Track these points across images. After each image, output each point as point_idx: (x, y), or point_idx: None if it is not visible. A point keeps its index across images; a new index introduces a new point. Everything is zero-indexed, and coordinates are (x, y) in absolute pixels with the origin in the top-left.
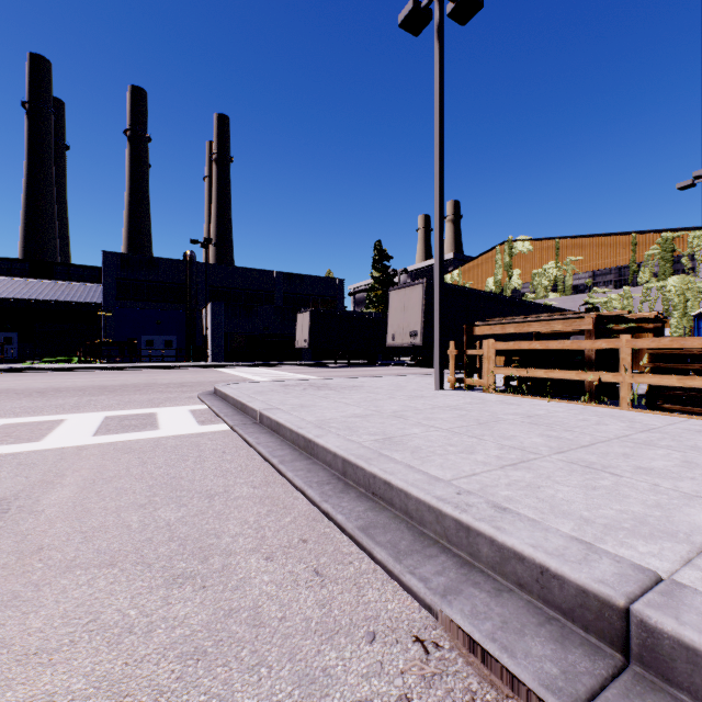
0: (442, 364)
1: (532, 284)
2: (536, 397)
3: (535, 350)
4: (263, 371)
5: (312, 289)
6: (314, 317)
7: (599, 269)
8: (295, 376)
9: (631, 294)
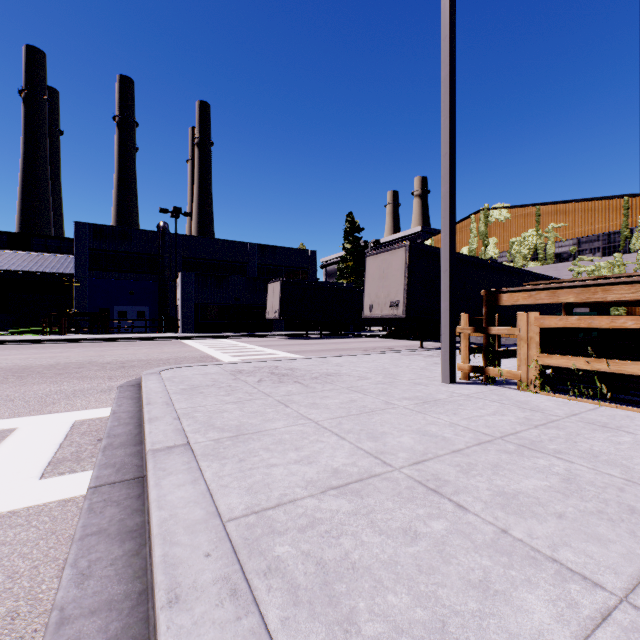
0: (453, 347)
1: (510, 253)
2: (627, 407)
3: (593, 327)
4: (230, 343)
5: (284, 260)
6: (285, 287)
7: (585, 235)
8: (261, 351)
9: (623, 261)
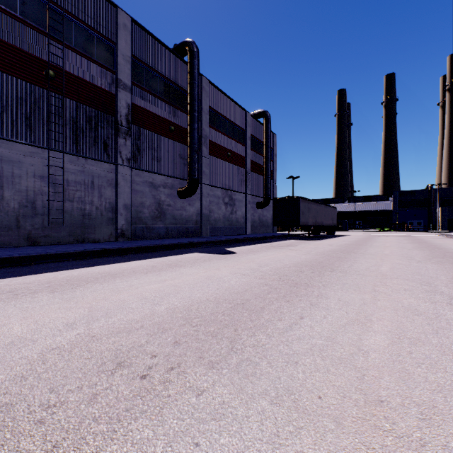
0: None
1: None
2: None
3: None
4: None
5: None
6: None
7: None
8: None
9: None
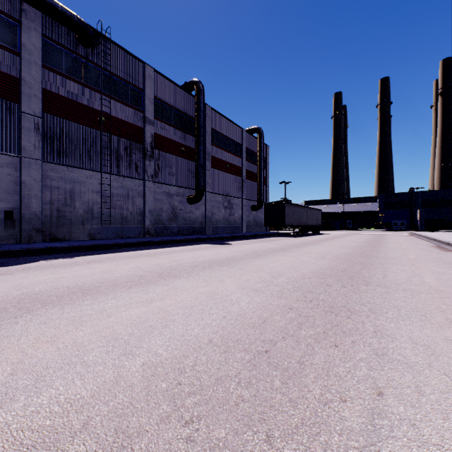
0: None
1: None
2: None
3: None
4: None
5: None
6: None
7: None
8: None
9: None
